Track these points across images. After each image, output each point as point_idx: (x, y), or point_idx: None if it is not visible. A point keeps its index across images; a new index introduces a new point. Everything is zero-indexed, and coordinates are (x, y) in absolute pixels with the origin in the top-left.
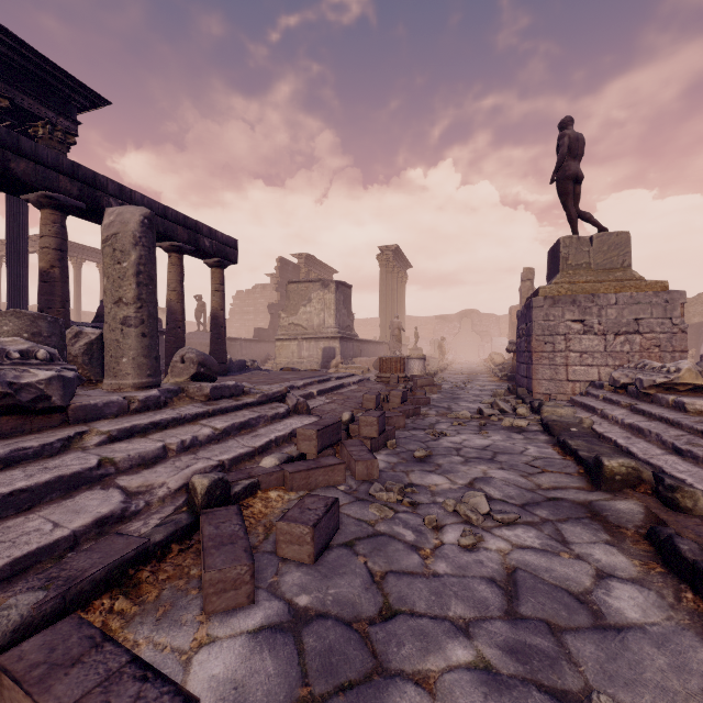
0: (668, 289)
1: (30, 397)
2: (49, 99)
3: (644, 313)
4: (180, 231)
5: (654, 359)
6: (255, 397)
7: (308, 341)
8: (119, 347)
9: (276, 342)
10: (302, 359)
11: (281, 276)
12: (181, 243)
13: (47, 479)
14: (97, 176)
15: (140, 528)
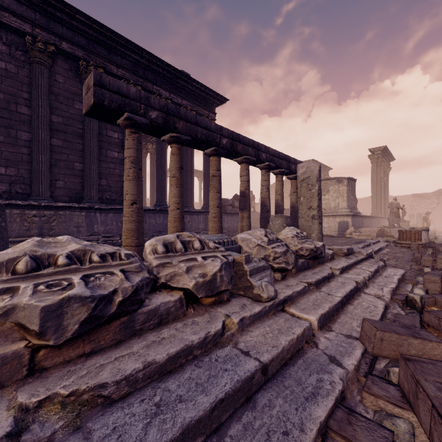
0: None
1: (319, 252)
2: (206, 106)
3: None
4: (284, 163)
5: None
6: (362, 255)
7: (327, 217)
8: (310, 229)
9: None
10: (323, 229)
11: None
12: (284, 169)
13: (353, 287)
14: (258, 144)
15: (399, 313)
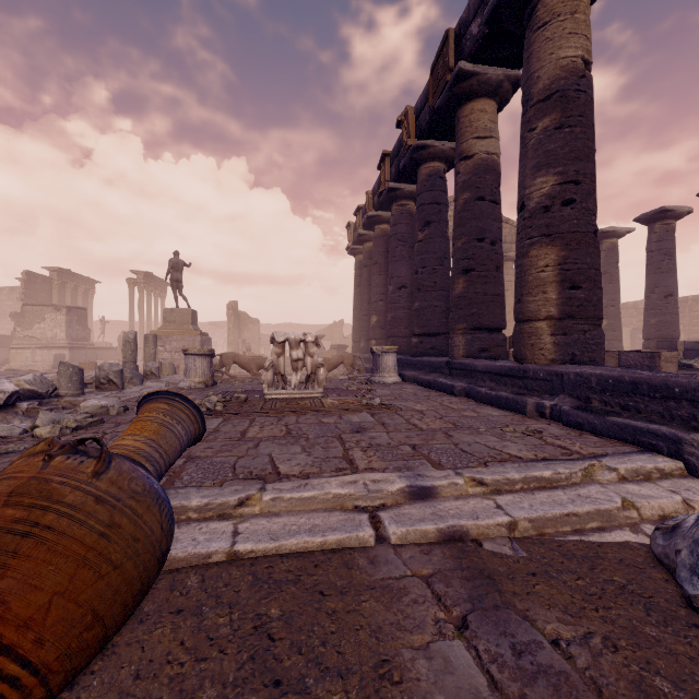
0: (199, 334)
1: None
2: None
3: (186, 344)
4: None
5: None
6: None
7: (41, 349)
8: None
9: (11, 350)
10: (36, 363)
11: (28, 288)
12: None
13: None
14: None
15: None
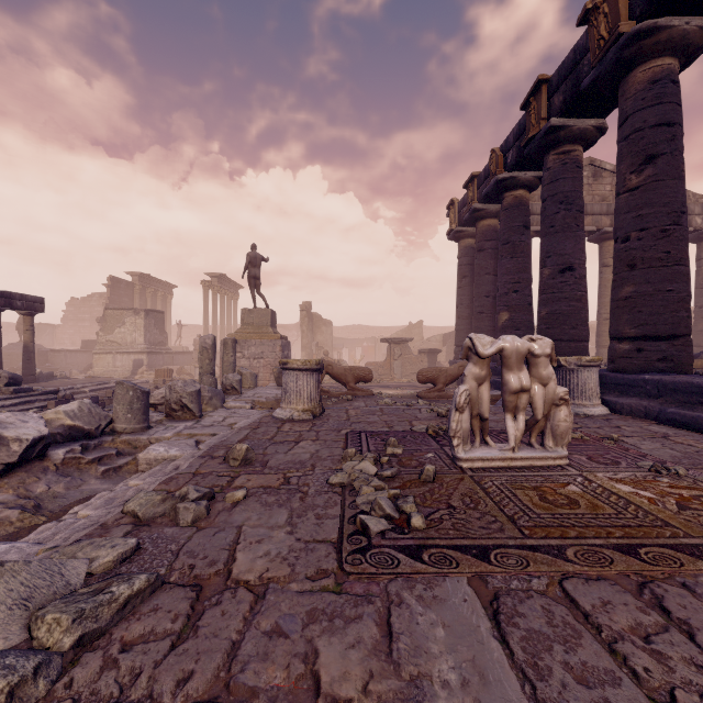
0: (279, 338)
1: None
2: None
3: (266, 349)
4: None
5: (269, 370)
6: (39, 392)
7: (121, 354)
8: None
9: (94, 355)
10: (117, 368)
11: (113, 293)
12: None
13: None
14: None
15: None
